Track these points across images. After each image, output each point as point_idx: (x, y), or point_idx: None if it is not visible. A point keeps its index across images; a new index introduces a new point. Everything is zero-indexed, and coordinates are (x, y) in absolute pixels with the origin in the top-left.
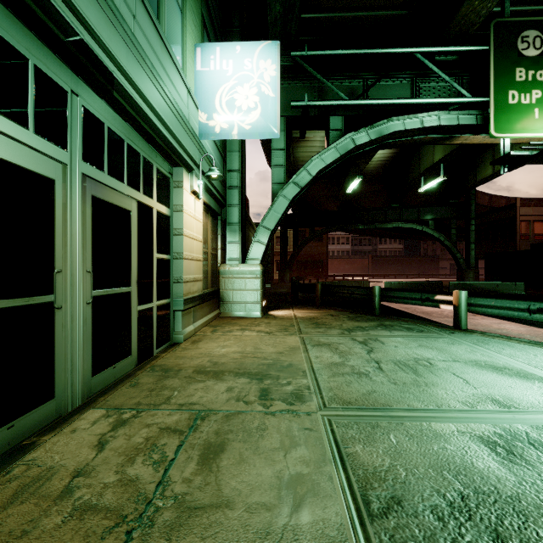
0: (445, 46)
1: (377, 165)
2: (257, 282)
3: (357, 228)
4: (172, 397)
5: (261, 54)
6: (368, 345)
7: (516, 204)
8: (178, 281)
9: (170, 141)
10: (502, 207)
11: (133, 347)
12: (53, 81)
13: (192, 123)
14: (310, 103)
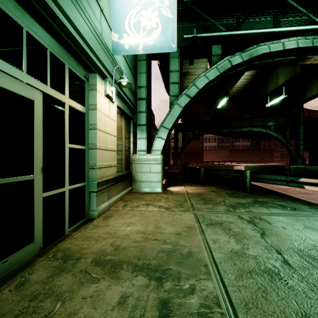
0: None
1: (237, 90)
2: (159, 167)
3: (223, 131)
4: (49, 316)
5: None
6: (257, 225)
7: None
8: (93, 167)
9: (80, 43)
10: None
11: (37, 233)
12: None
13: (105, 39)
14: (198, 35)
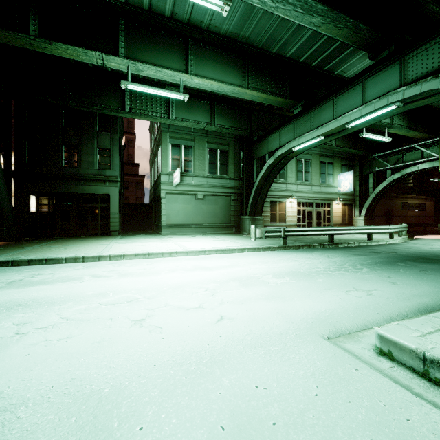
0: (426, 141)
1: None
2: (362, 222)
3: None
4: None
5: (349, 174)
6: None
7: None
8: (332, 220)
9: (328, 199)
10: None
11: None
12: (312, 202)
13: (335, 192)
14: (378, 169)
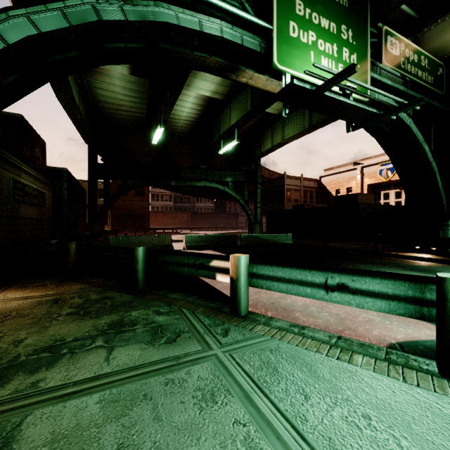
0: None
1: (185, 124)
2: None
3: (170, 184)
4: None
5: None
6: None
7: (284, 176)
8: None
9: None
10: (277, 178)
11: None
12: None
13: None
14: None
